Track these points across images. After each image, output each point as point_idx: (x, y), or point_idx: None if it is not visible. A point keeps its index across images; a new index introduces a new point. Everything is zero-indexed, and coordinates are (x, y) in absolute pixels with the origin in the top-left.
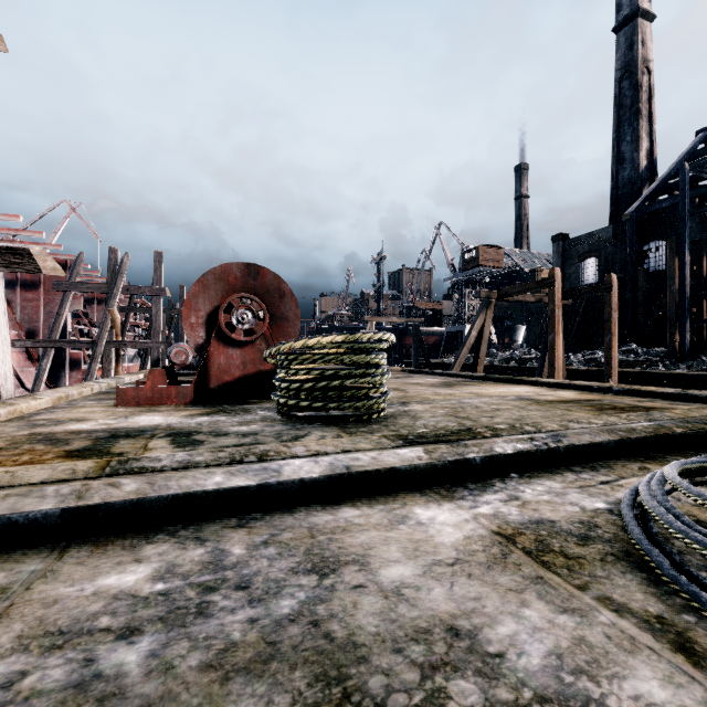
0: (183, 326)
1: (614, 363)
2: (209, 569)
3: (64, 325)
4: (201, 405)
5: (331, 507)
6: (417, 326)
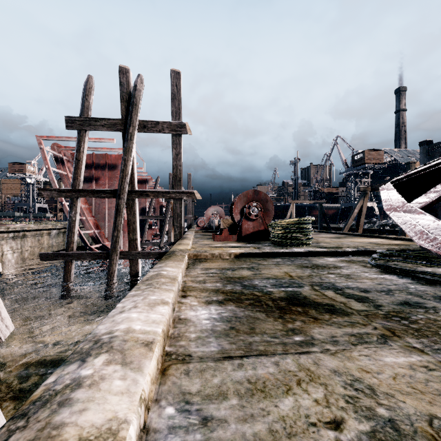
0: (233, 214)
1: None
2: (290, 260)
3: (145, 208)
4: (241, 242)
5: (306, 257)
6: (321, 205)
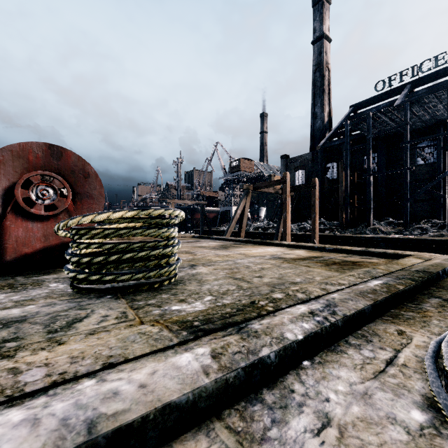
0: None
1: (317, 230)
2: None
3: None
4: None
5: None
6: (202, 206)
